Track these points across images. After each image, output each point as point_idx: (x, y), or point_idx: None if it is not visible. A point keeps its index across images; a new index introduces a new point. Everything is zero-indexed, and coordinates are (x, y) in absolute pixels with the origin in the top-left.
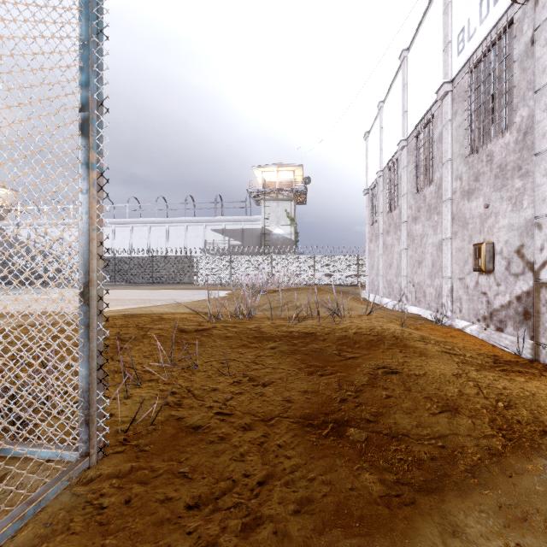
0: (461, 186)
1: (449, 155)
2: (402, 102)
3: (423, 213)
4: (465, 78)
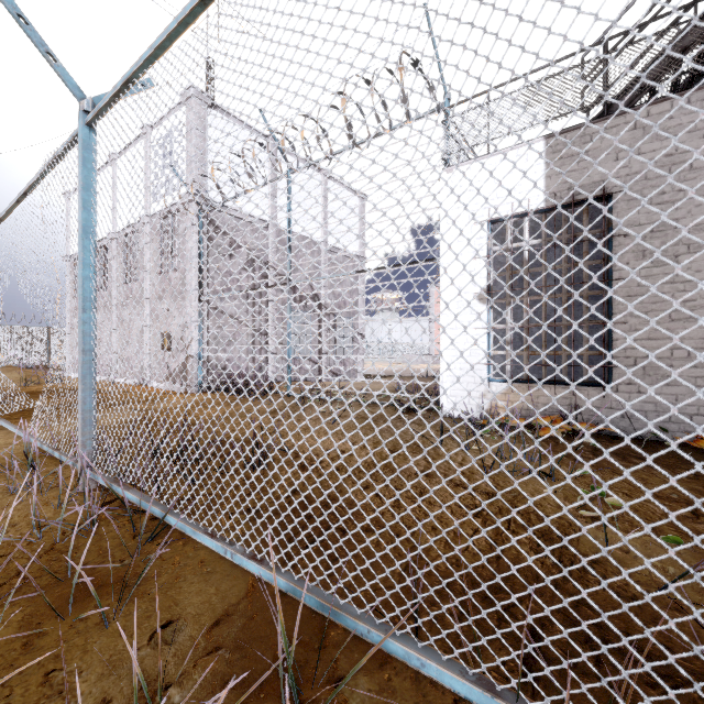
0: (156, 292)
1: (149, 267)
2: (113, 198)
3: (131, 302)
4: (158, 221)
